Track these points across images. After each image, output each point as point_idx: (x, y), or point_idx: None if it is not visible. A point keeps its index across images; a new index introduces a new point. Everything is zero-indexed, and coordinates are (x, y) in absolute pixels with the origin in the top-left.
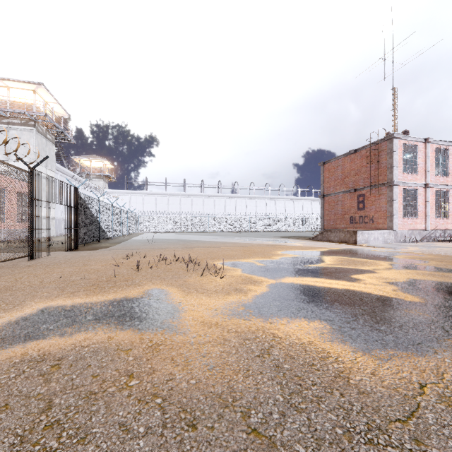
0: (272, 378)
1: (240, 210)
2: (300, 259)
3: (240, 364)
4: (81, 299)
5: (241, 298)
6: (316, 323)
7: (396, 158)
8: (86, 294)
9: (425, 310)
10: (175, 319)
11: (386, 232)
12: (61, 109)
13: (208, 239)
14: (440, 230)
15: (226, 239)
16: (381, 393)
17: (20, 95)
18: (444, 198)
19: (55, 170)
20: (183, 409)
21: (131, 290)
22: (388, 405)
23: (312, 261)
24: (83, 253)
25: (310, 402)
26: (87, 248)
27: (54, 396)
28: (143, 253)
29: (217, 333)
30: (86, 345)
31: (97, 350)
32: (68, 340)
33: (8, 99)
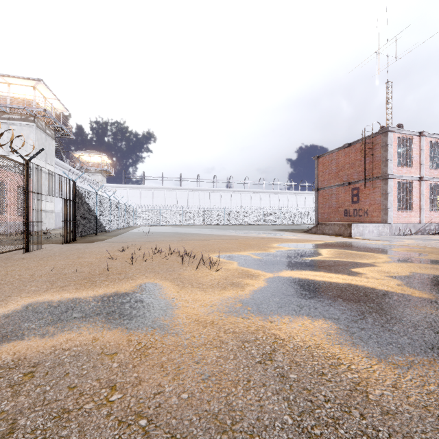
0: (278, 392)
1: (235, 203)
2: (296, 252)
3: (239, 373)
4: (70, 294)
5: (238, 293)
6: (320, 322)
7: (391, 151)
8: (76, 289)
9: (437, 307)
10: (167, 317)
11: (381, 225)
12: (60, 105)
13: (204, 232)
14: (434, 223)
15: (221, 232)
16: (409, 413)
17: (20, 91)
18: (438, 191)
19: (54, 165)
20: (171, 434)
21: (123, 284)
22: (421, 431)
23: (309, 254)
24: (79, 245)
25: (325, 426)
26: (84, 240)
27: (19, 415)
28: (138, 246)
29: (213, 334)
30: (67, 347)
31: (78, 354)
32: (49, 341)
33: (8, 95)
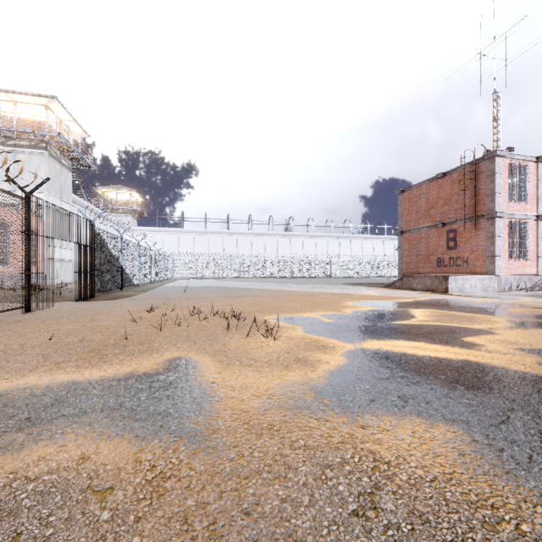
0: None
1: (296, 251)
2: (380, 313)
3: (322, 540)
4: (66, 375)
5: (308, 375)
6: (441, 428)
7: (499, 182)
8: (76, 366)
9: None
10: (202, 416)
11: (486, 278)
12: (78, 128)
13: (257, 287)
14: None
15: (279, 287)
16: None
17: (30, 112)
18: None
19: (72, 203)
20: None
21: (144, 360)
22: None
23: (398, 316)
24: (97, 303)
25: None
26: (105, 297)
27: None
28: (172, 305)
29: (273, 450)
30: (35, 474)
31: (48, 490)
32: (9, 461)
33: (14, 116)
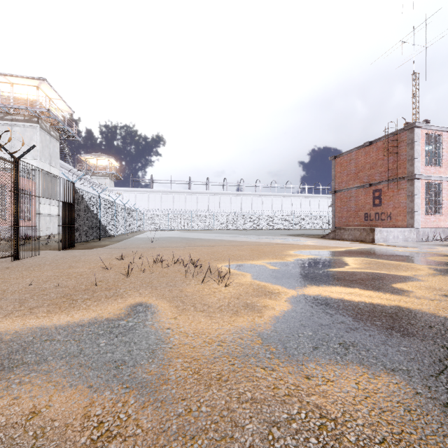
0: None
1: (246, 207)
2: (318, 261)
3: None
4: (36, 321)
5: (255, 321)
6: (383, 378)
7: (418, 149)
8: (47, 312)
9: None
10: (155, 364)
11: (407, 230)
12: (65, 105)
13: (213, 237)
14: None
15: (232, 237)
16: None
17: (24, 92)
18: None
19: (59, 167)
20: None
21: (109, 305)
22: None
23: (333, 264)
24: (77, 252)
25: None
26: (84, 246)
27: None
28: (140, 253)
29: (221, 404)
30: None
31: None
32: None
33: (11, 95)
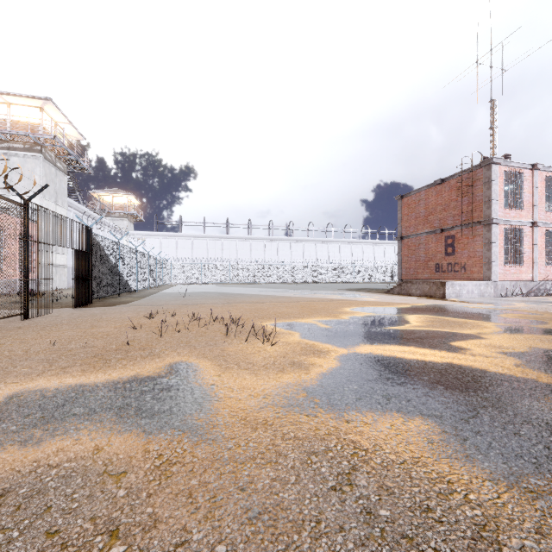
0: (363, 542)
1: (296, 256)
2: (376, 319)
3: (304, 508)
4: (73, 379)
5: (301, 377)
6: (417, 421)
7: (496, 189)
8: (82, 371)
9: None
10: (203, 414)
11: (483, 284)
12: (74, 130)
13: (256, 292)
14: (551, 281)
15: (279, 292)
16: None
17: (24, 114)
18: None
19: (67, 207)
20: None
21: (147, 364)
22: None
23: (393, 322)
24: (95, 310)
25: None
26: (103, 303)
27: None
28: (171, 311)
29: (266, 441)
30: (56, 462)
31: (70, 474)
32: (31, 452)
33: (8, 118)
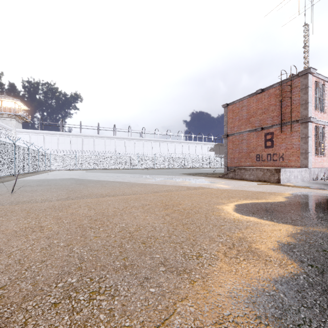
0: None
1: (147, 150)
2: None
3: None
4: None
5: None
6: None
7: (310, 94)
8: None
9: None
10: None
11: (303, 170)
12: None
13: (114, 179)
14: None
15: (134, 178)
16: None
17: None
18: None
19: None
20: None
21: None
22: None
23: None
24: None
25: None
26: None
27: None
28: None
29: None
30: None
31: None
32: None
33: None
